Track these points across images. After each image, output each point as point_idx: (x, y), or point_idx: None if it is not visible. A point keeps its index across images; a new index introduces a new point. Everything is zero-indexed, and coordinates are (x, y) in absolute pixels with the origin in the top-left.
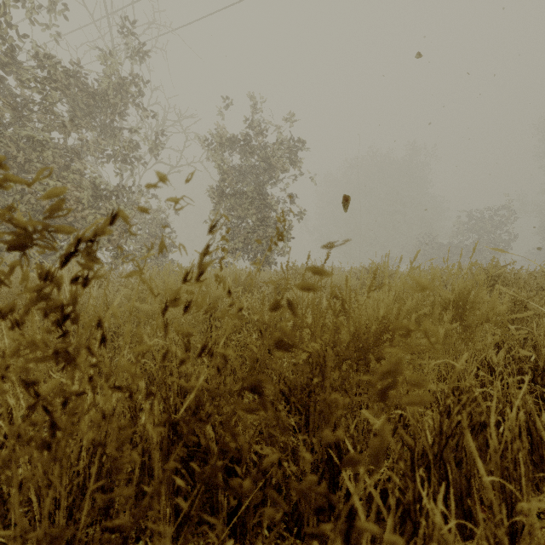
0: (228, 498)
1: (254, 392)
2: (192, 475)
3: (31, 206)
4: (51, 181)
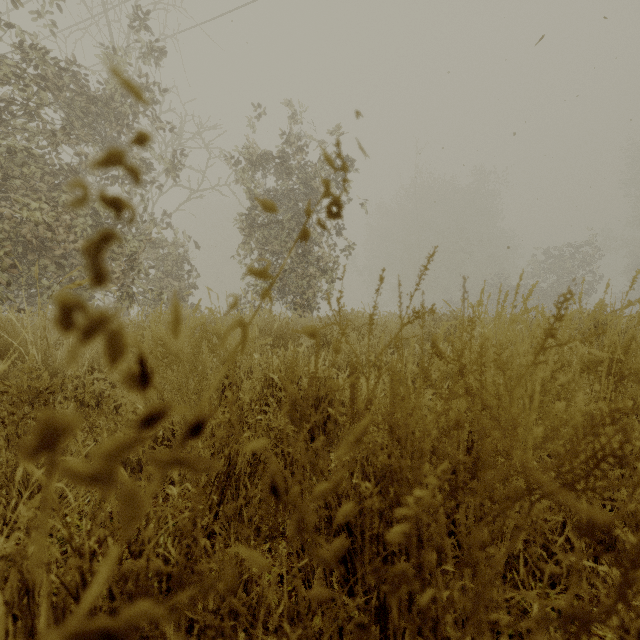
0: None
1: None
2: None
3: (7, 234)
4: (33, 203)
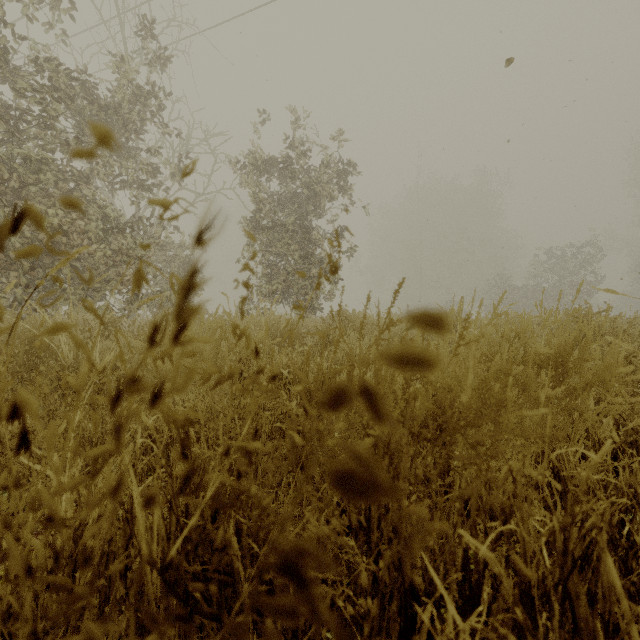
0: (258, 633)
1: (288, 571)
2: (208, 600)
3: (26, 240)
4: (50, 210)
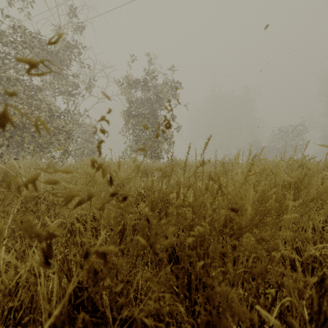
0: None
1: None
2: None
3: None
4: (20, 105)
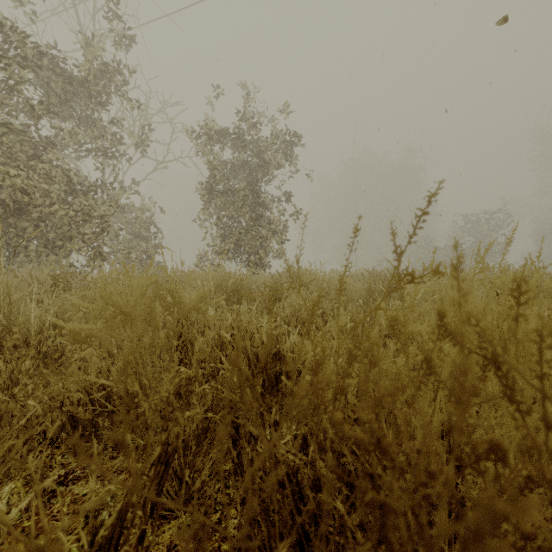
0: None
1: None
2: None
3: None
4: (11, 170)
